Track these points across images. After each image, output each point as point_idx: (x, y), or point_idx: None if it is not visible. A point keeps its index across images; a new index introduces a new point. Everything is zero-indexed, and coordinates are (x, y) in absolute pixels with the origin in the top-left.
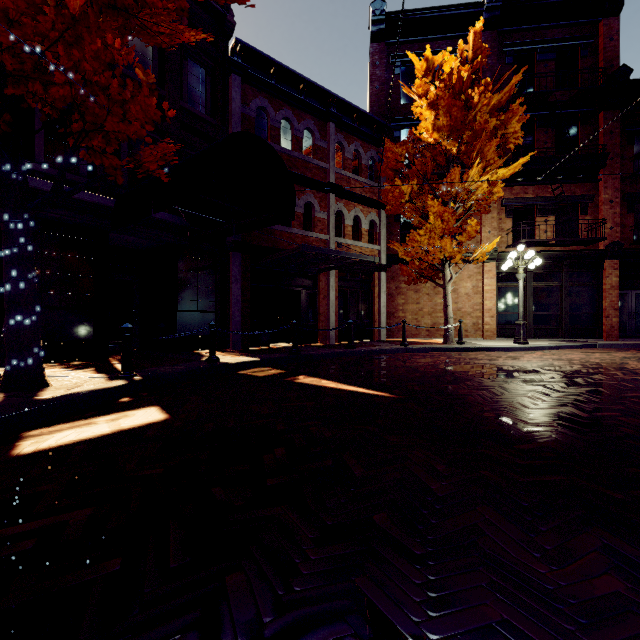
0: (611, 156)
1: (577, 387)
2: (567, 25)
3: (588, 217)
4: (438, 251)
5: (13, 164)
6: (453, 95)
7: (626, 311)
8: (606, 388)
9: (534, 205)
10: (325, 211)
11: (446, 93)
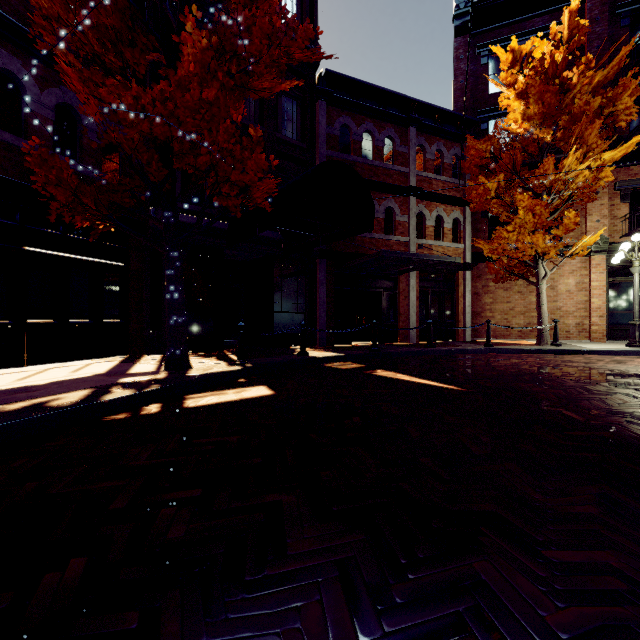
0: None
1: None
2: None
3: None
4: (528, 247)
5: (172, 210)
6: (546, 80)
7: None
8: None
9: None
10: (405, 214)
11: (537, 80)
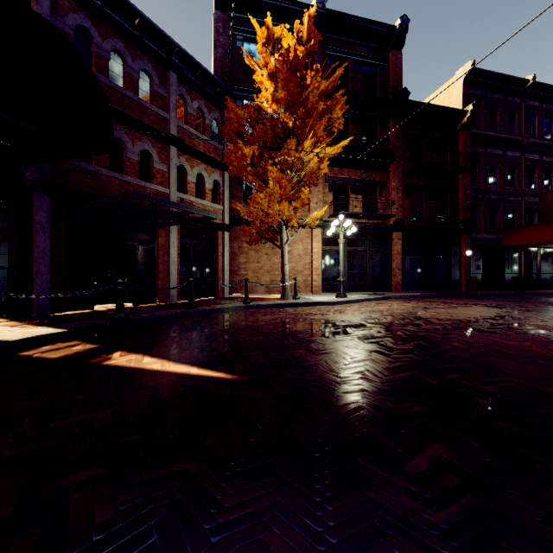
0: (397, 154)
1: (404, 342)
2: (370, 47)
3: (383, 199)
4: (277, 214)
5: None
6: (290, 72)
7: (405, 271)
8: (424, 341)
9: (348, 185)
10: (165, 163)
11: (284, 67)
